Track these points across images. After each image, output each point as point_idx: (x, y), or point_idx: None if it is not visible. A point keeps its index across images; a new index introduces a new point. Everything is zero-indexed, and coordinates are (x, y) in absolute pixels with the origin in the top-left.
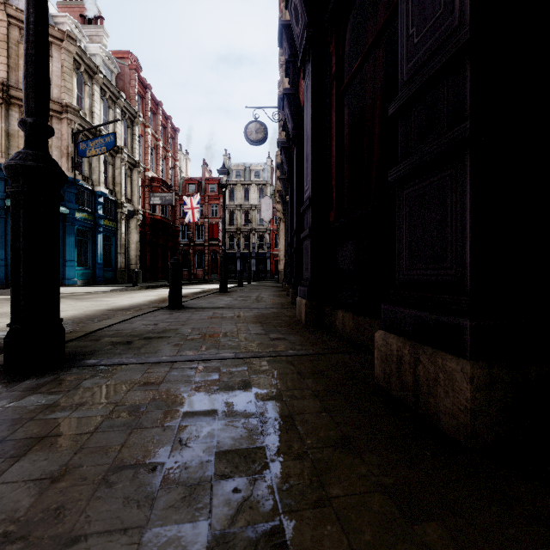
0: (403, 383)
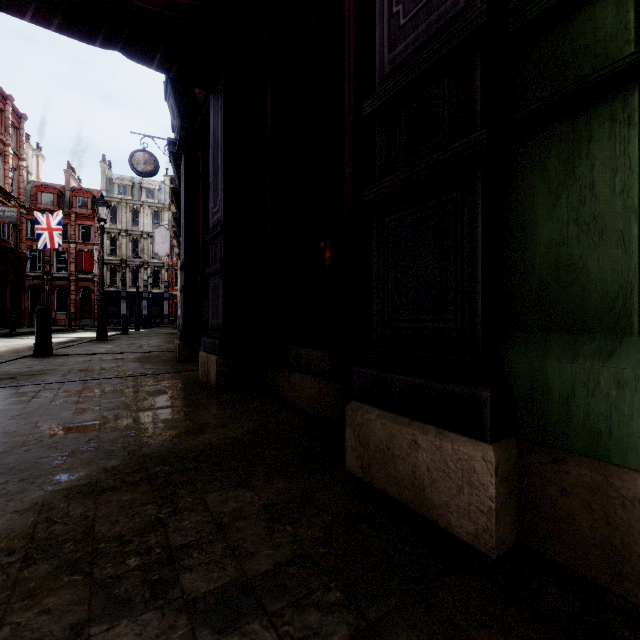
0: (205, 374)
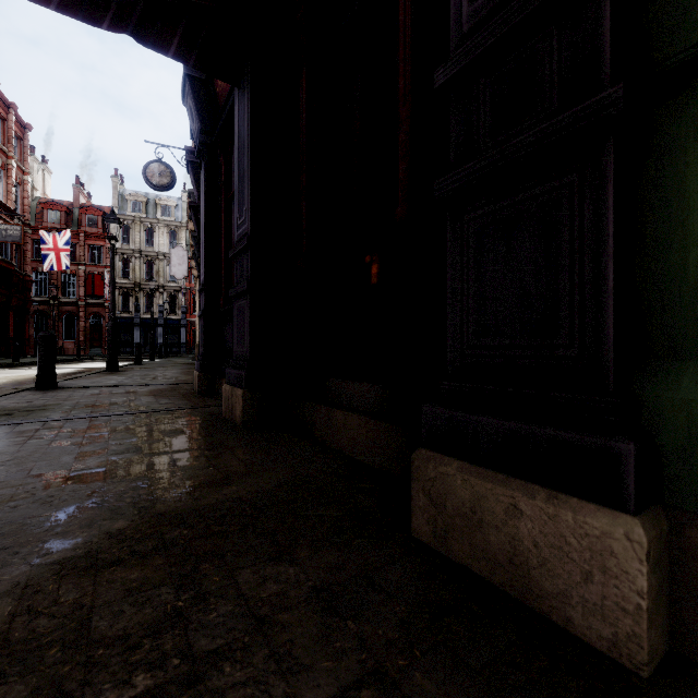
0: (230, 410)
